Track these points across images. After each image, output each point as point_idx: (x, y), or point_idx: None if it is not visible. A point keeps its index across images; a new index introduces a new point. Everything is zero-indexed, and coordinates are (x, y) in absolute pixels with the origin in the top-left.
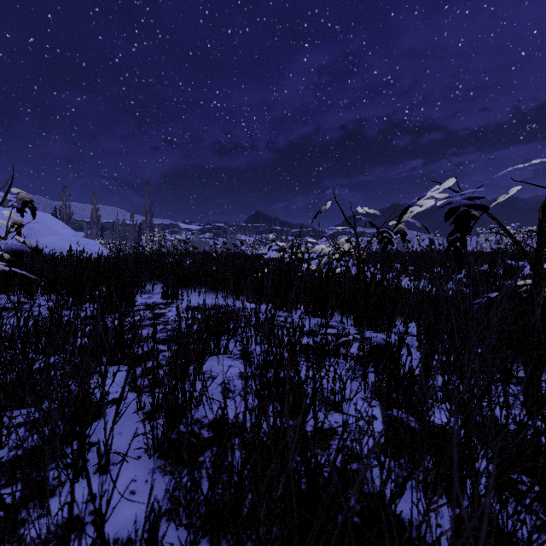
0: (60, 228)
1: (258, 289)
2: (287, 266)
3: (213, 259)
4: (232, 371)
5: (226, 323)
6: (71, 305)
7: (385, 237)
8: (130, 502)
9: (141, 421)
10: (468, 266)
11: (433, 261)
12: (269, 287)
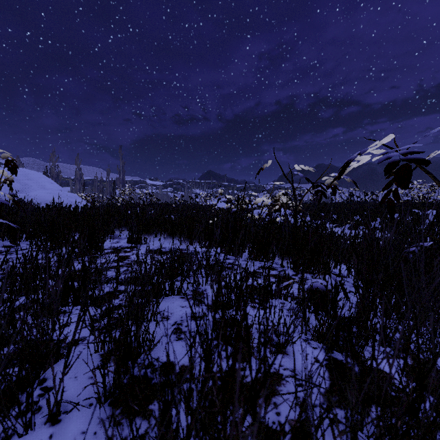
0: (49, 183)
1: (208, 236)
2: (234, 216)
3: (173, 209)
4: (184, 311)
5: (180, 266)
6: (49, 249)
7: (319, 191)
8: None
9: (91, 370)
10: (382, 215)
11: (353, 210)
12: (218, 235)
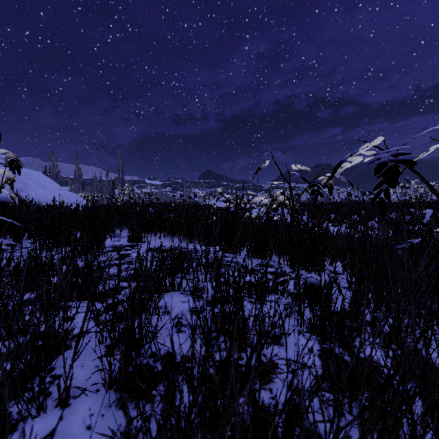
0: (48, 183)
1: (207, 234)
2: (232, 215)
3: (172, 208)
4: (185, 306)
5: (180, 263)
6: (51, 247)
7: (315, 190)
8: (86, 438)
9: (98, 358)
10: (380, 214)
11: (351, 210)
12: (216, 233)
